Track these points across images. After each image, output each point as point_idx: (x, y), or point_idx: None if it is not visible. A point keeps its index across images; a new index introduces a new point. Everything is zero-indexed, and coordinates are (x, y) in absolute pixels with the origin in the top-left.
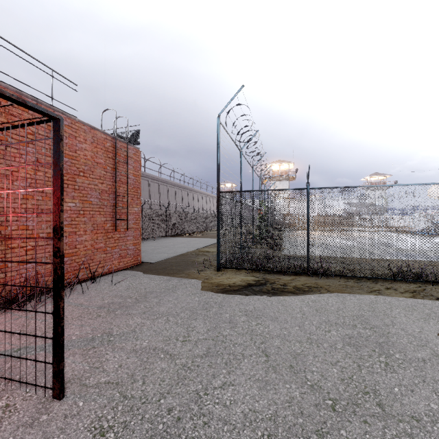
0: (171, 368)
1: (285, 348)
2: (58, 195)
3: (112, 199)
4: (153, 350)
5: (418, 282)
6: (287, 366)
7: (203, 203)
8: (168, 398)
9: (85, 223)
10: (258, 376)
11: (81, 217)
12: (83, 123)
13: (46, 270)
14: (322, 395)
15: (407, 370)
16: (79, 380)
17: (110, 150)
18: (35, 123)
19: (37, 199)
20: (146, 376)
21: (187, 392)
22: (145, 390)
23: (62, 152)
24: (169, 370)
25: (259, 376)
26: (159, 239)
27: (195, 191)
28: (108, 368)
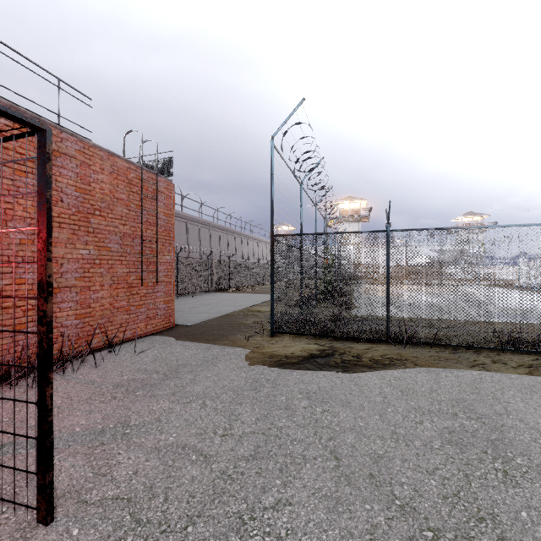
0: (205, 476)
1: (361, 448)
2: (44, 238)
3: (137, 245)
4: (182, 449)
5: (534, 353)
6: (366, 475)
7: (254, 250)
8: (198, 525)
9: (102, 275)
10: (326, 491)
11: (96, 268)
12: (99, 148)
13: None
14: (418, 522)
15: (535, 482)
16: (77, 494)
17: (135, 183)
18: (13, 136)
19: None
20: (170, 488)
21: (226, 514)
22: (167, 511)
23: (49, 177)
24: (202, 480)
25: (327, 491)
26: (199, 295)
27: (244, 235)
28: (118, 476)
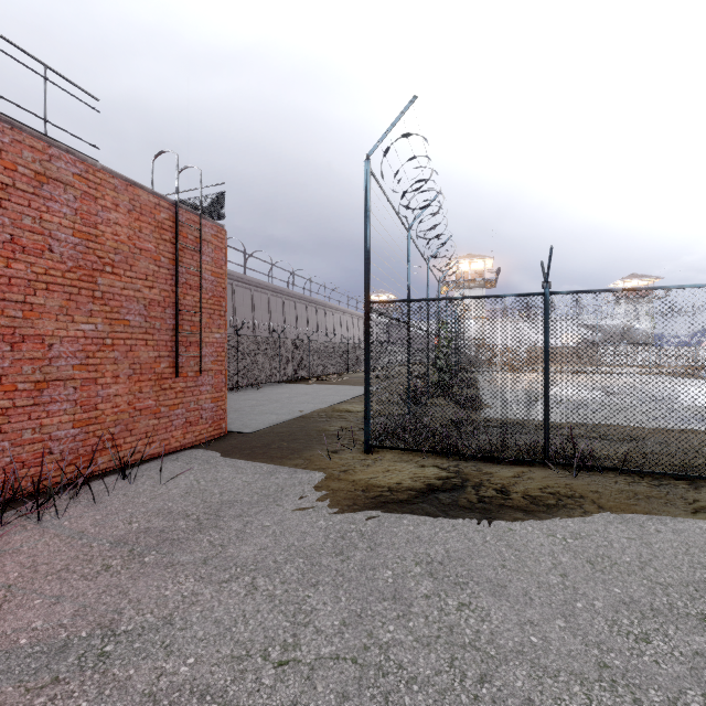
0: None
1: (547, 705)
2: None
3: (171, 317)
4: (198, 700)
5: None
6: None
7: (342, 326)
8: None
9: (116, 362)
10: None
11: (107, 351)
12: (111, 174)
13: (32, 454)
14: None
15: None
16: None
17: (167, 227)
18: None
19: (12, 317)
20: None
21: None
22: None
23: None
24: None
25: None
26: (267, 387)
27: (329, 306)
28: None
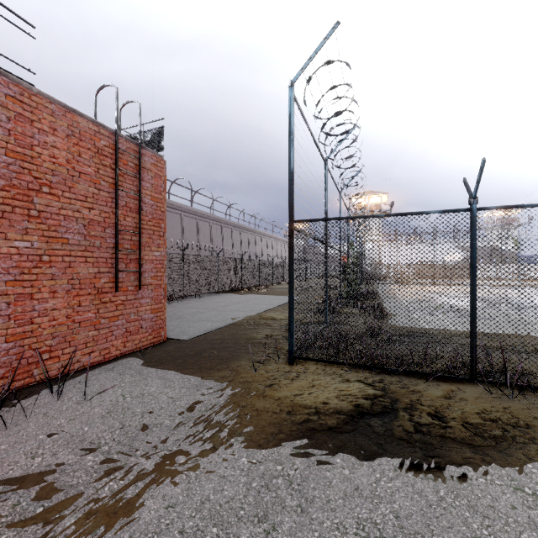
0: None
1: None
2: None
3: (111, 236)
4: None
5: None
6: None
7: (268, 248)
8: None
9: (53, 277)
10: None
11: (44, 267)
12: (48, 99)
13: None
14: None
15: None
16: None
17: (107, 153)
18: None
19: None
20: None
21: None
22: None
23: None
24: None
25: None
26: (207, 297)
27: (258, 232)
28: None
